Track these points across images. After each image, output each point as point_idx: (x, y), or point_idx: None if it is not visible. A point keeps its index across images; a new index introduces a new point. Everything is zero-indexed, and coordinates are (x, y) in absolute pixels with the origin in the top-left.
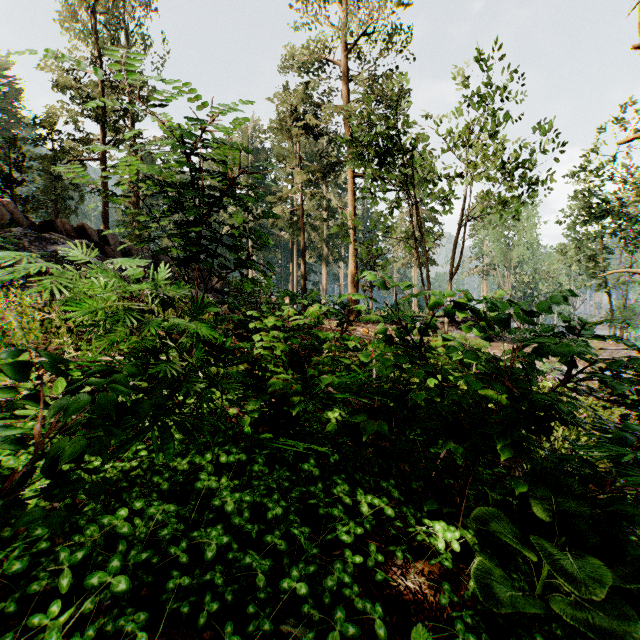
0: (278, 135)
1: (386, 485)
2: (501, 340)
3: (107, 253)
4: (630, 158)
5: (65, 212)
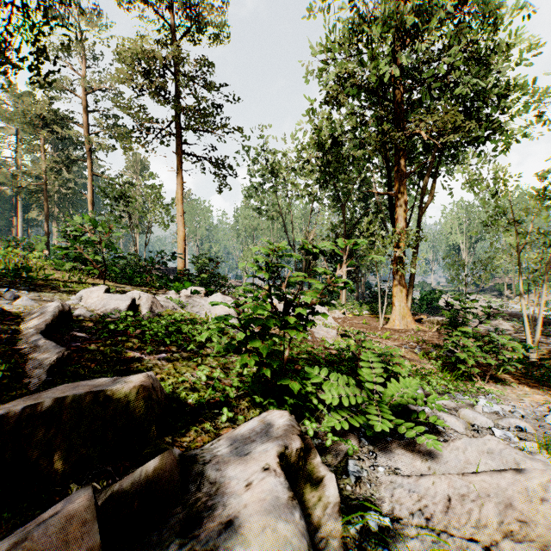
0: (25, 127)
1: None
2: None
3: None
4: None
5: None
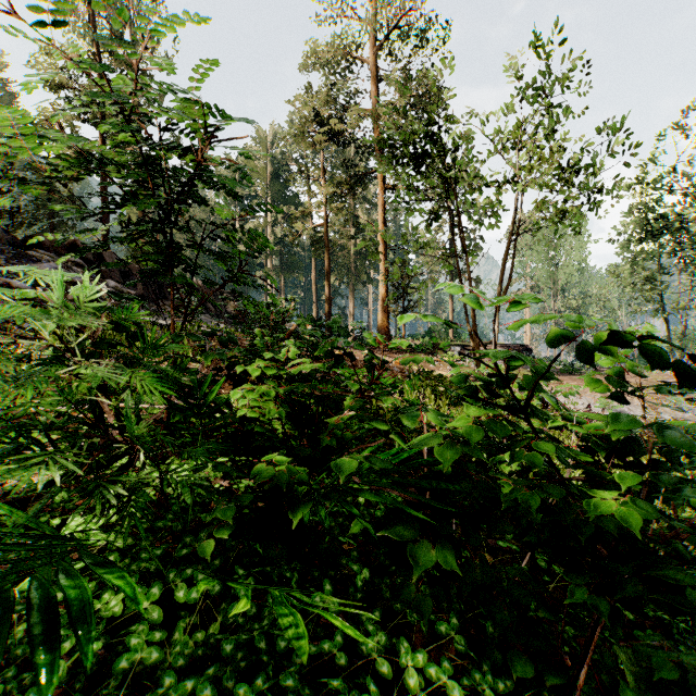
0: (300, 142)
1: (445, 629)
2: None
3: (103, 273)
4: (691, 169)
5: (62, 228)
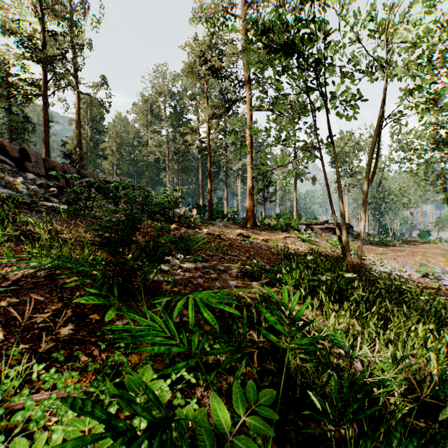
0: (189, 77)
1: None
2: (370, 243)
3: (27, 168)
4: None
5: (20, 140)
